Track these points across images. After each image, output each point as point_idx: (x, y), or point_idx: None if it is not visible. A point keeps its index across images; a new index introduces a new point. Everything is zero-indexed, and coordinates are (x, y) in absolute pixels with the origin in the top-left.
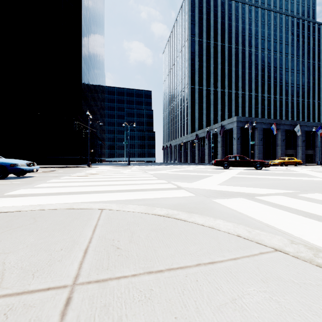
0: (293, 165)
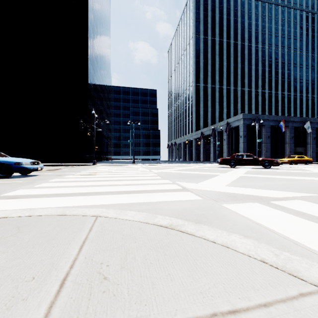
0: (303, 163)
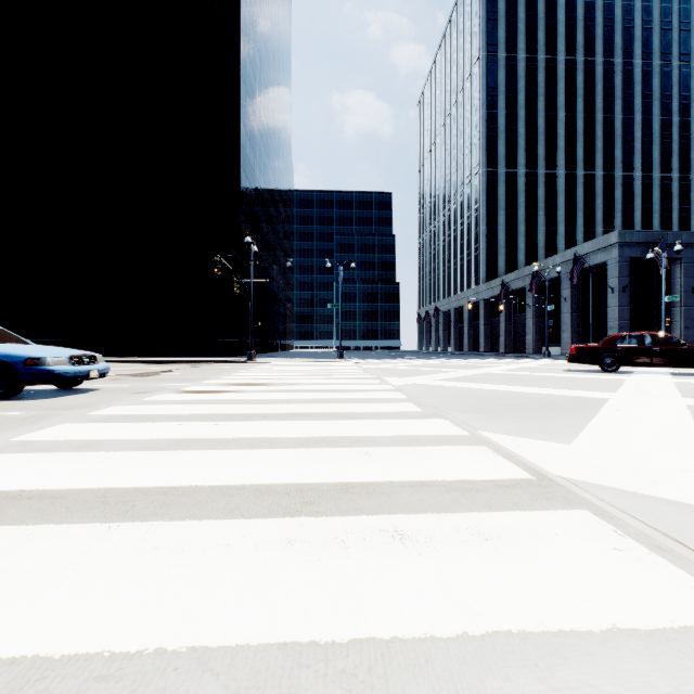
0: None
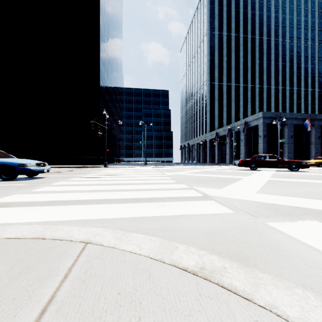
0: None
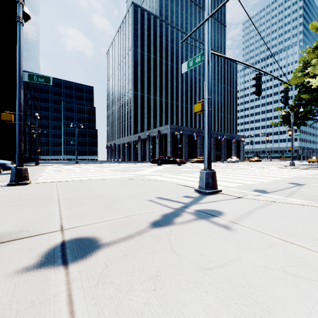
0: None
